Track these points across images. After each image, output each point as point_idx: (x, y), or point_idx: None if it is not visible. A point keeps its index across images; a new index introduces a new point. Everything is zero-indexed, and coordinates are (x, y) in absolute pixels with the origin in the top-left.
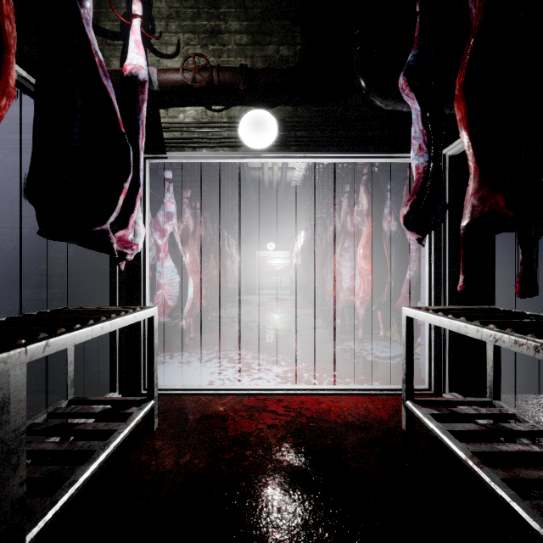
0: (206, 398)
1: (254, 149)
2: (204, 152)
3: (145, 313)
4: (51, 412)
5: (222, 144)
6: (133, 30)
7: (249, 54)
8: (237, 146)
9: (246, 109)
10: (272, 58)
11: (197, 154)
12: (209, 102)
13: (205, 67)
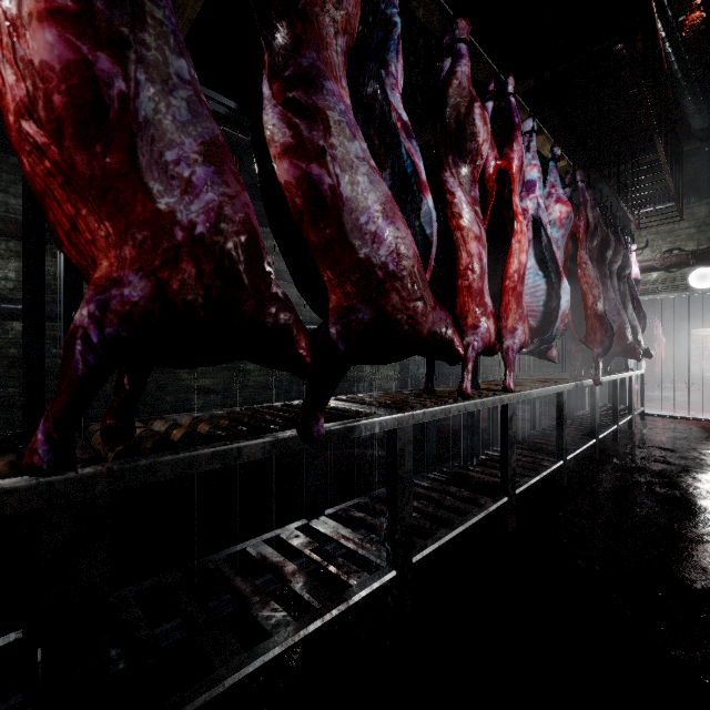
0: (666, 418)
1: (700, 289)
2: (664, 294)
3: (642, 371)
4: (601, 405)
5: (676, 289)
6: (632, 257)
7: (695, 239)
8: (687, 289)
9: (693, 268)
10: None
11: (659, 296)
12: (667, 268)
13: (667, 257)
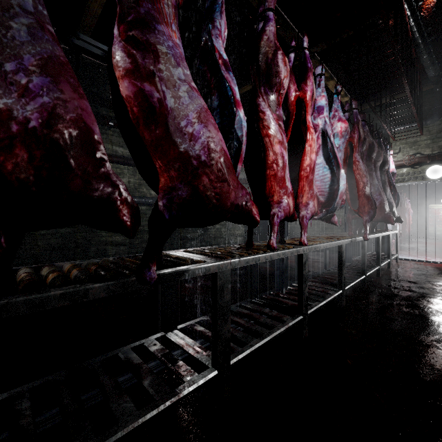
0: (412, 261)
1: (433, 179)
2: (411, 182)
3: (397, 231)
4: (370, 253)
5: (418, 179)
6: (390, 159)
7: (430, 147)
8: (425, 179)
9: (429, 166)
10: (441, 146)
11: (407, 183)
12: (413, 165)
13: (412, 158)
